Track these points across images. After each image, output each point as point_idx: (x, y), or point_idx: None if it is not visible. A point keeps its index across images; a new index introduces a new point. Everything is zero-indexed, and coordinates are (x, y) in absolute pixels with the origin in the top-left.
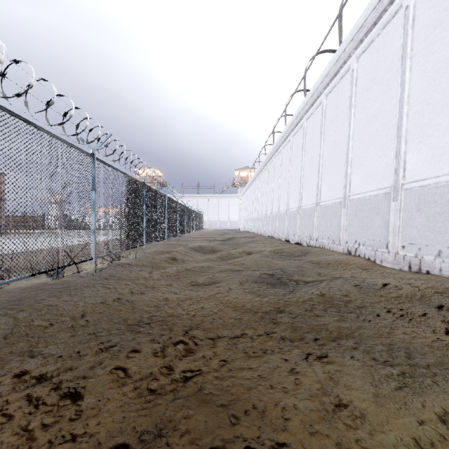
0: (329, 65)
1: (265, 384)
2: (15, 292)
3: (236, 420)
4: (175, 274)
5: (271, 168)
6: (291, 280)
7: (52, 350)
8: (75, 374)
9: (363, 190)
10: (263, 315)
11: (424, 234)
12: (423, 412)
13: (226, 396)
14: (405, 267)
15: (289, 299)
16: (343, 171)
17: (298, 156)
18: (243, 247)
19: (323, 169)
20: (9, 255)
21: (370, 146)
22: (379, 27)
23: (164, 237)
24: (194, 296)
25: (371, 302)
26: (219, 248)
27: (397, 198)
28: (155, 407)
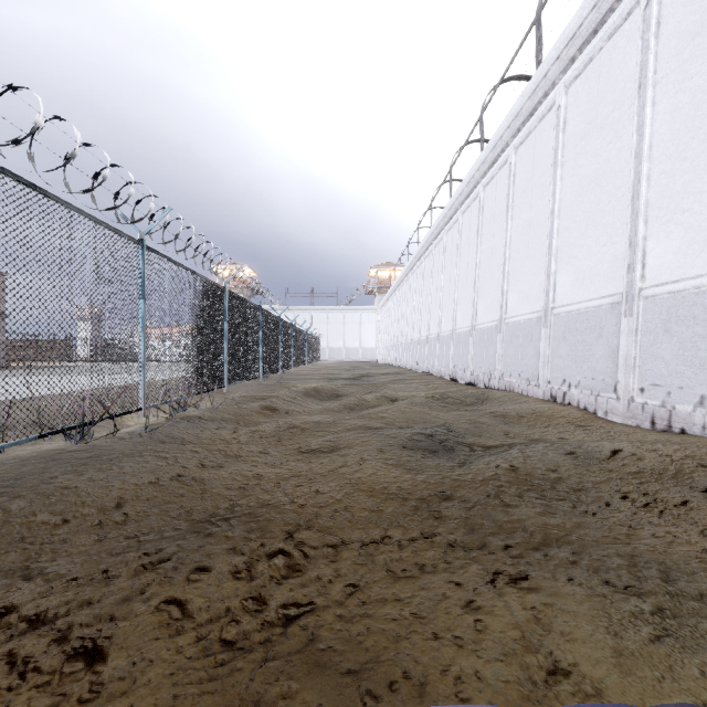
0: (520, 99)
1: (424, 630)
2: (11, 465)
3: (375, 702)
4: (273, 434)
5: (427, 264)
6: (462, 445)
7: (63, 567)
8: (96, 612)
9: (575, 299)
10: (418, 504)
11: (676, 370)
12: (704, 687)
13: (357, 653)
14: (645, 423)
15: (460, 477)
16: (543, 268)
17: (471, 244)
18: (384, 389)
19: (510, 265)
20: (1, 403)
21: (588, 229)
22: (602, 36)
23: (258, 374)
24: (304, 471)
25: (594, 482)
26: (345, 392)
27: (632, 312)
28: (231, 677)
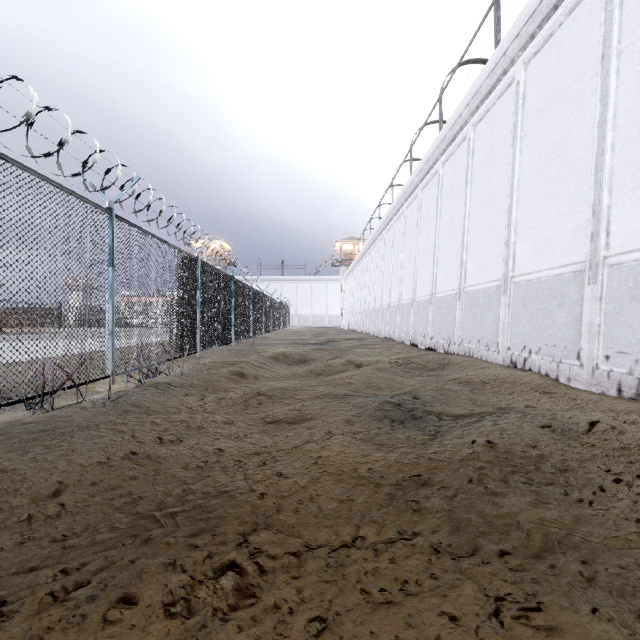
0: (480, 78)
1: None
2: None
3: None
4: (240, 402)
5: (388, 237)
6: (430, 414)
7: None
8: None
9: (535, 267)
10: (392, 492)
11: None
12: None
13: None
14: (610, 390)
15: (436, 457)
16: (502, 239)
17: (430, 218)
18: (349, 355)
19: (469, 237)
20: None
21: (548, 199)
22: (563, 11)
23: (230, 339)
24: (268, 446)
25: (579, 460)
26: (312, 356)
27: (595, 280)
28: None
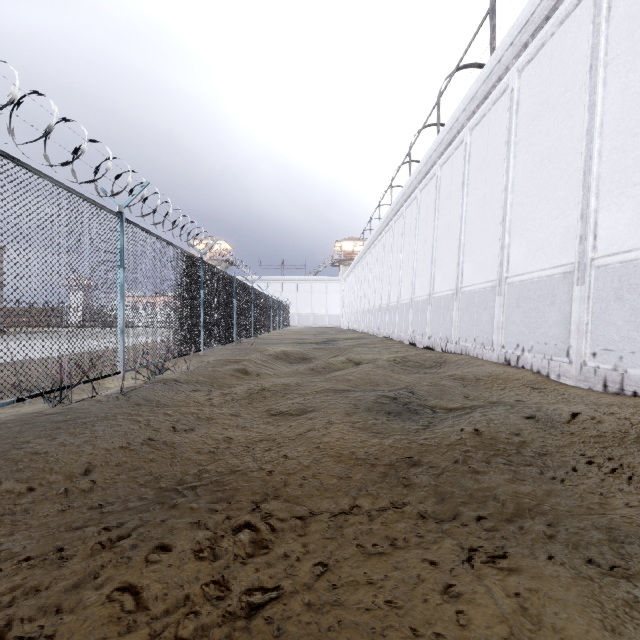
0: (476, 84)
1: (401, 625)
2: None
3: None
4: (244, 397)
5: (387, 238)
6: (424, 407)
7: (18, 543)
8: (41, 603)
9: (528, 269)
10: (386, 470)
11: (628, 335)
12: None
13: None
14: (597, 386)
15: (426, 442)
16: (497, 241)
17: (428, 219)
18: (348, 353)
19: (466, 238)
20: None
21: (540, 203)
22: (554, 22)
23: (232, 339)
24: (273, 435)
25: (558, 446)
26: (312, 355)
27: (583, 281)
28: None
